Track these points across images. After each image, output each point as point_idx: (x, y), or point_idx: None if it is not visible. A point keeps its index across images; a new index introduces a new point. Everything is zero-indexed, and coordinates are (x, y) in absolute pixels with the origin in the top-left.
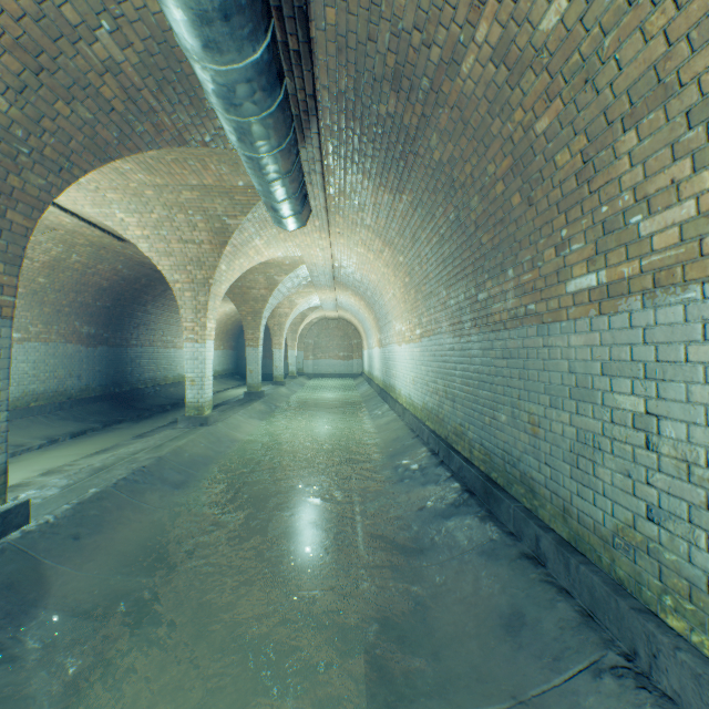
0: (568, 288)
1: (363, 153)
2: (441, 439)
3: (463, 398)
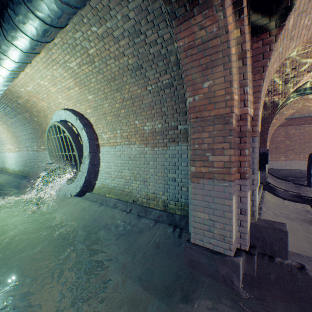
0: (42, 147)
1: (0, 109)
2: (24, 176)
3: (29, 165)
